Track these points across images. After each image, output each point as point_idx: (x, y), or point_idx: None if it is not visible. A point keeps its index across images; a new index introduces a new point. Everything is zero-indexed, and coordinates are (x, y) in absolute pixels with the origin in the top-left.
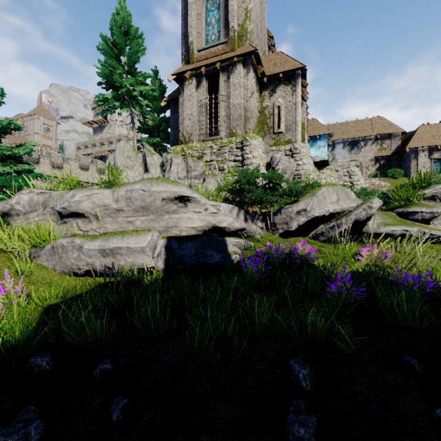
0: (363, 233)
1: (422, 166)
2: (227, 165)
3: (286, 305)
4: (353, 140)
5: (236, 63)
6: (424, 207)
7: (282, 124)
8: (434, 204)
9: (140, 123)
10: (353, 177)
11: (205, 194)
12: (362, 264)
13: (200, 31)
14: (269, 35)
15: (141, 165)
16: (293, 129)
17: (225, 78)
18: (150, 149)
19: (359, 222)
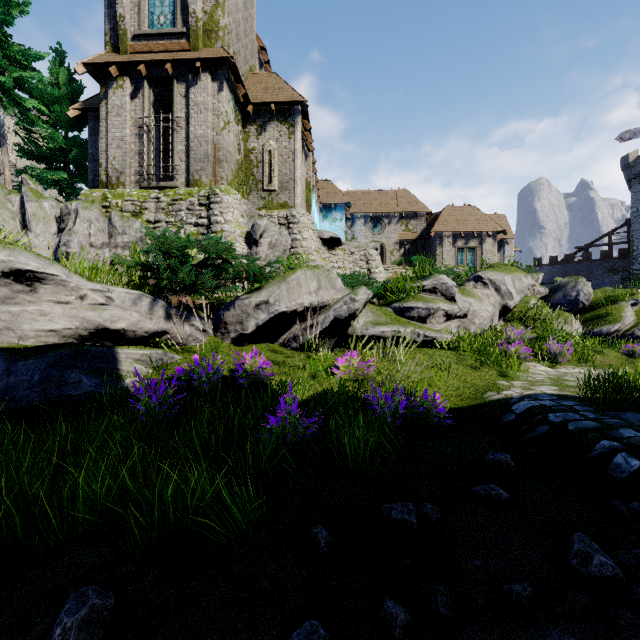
0: (350, 336)
1: (446, 255)
2: (185, 231)
3: (195, 459)
4: (375, 216)
5: (199, 71)
6: (421, 302)
7: (276, 178)
8: (433, 299)
9: (24, 141)
10: (371, 263)
11: (112, 273)
12: (338, 379)
13: (138, 2)
14: (260, 45)
15: (15, 217)
16: (290, 188)
17: (183, 91)
18: (38, 190)
19: (340, 321)
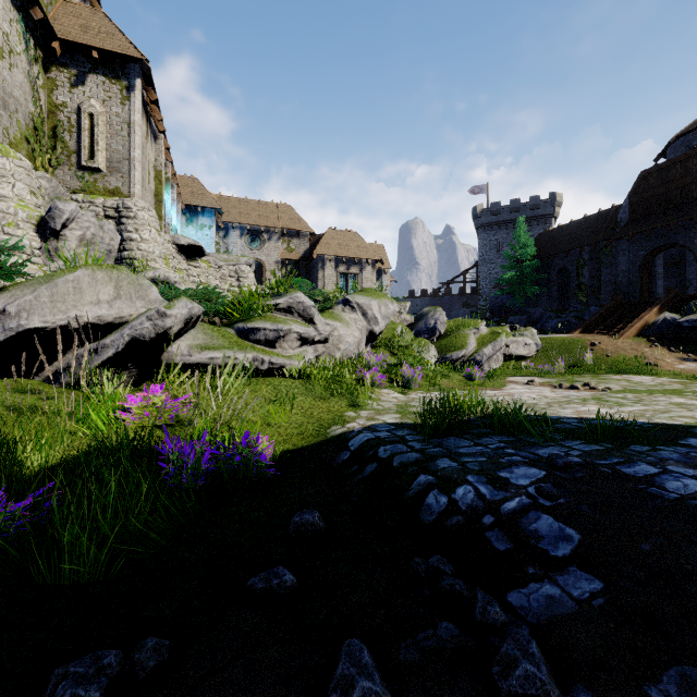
0: (167, 365)
1: (329, 279)
2: None
3: None
4: (254, 229)
5: None
6: (269, 322)
7: (101, 153)
8: (286, 319)
9: None
10: (242, 280)
11: None
12: (128, 427)
13: None
14: None
15: None
16: (124, 171)
17: None
18: None
19: (143, 344)
